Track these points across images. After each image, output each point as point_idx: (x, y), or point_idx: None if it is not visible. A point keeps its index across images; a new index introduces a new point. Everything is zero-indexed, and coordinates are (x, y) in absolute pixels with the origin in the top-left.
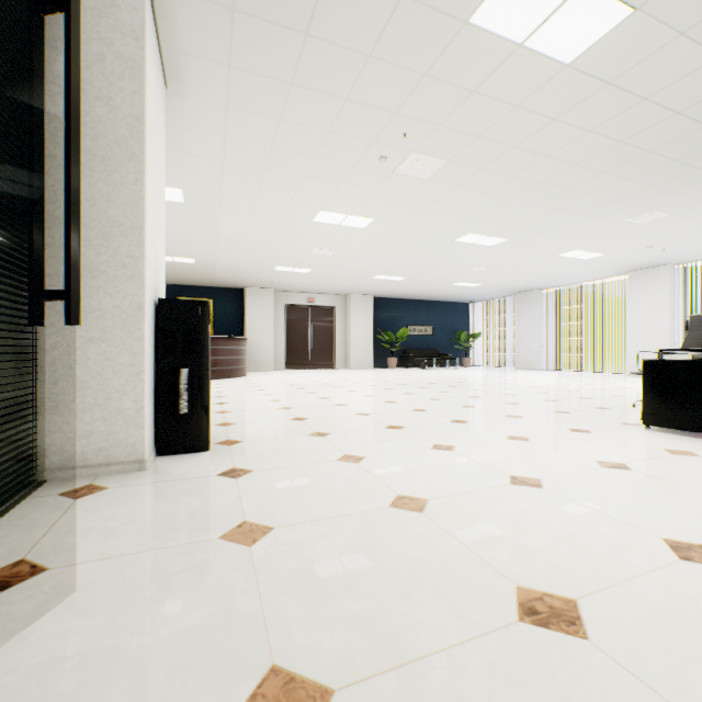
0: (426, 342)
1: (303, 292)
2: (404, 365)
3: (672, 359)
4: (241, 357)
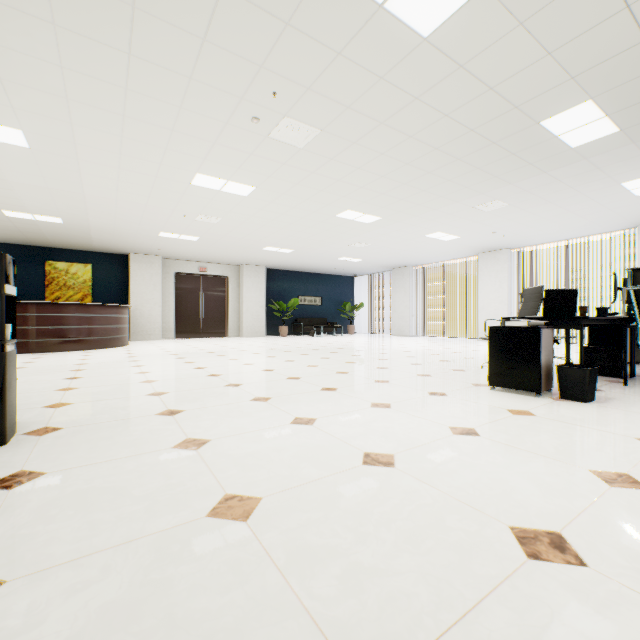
0: (315, 312)
1: (194, 261)
2: (295, 333)
3: (513, 325)
4: (121, 325)
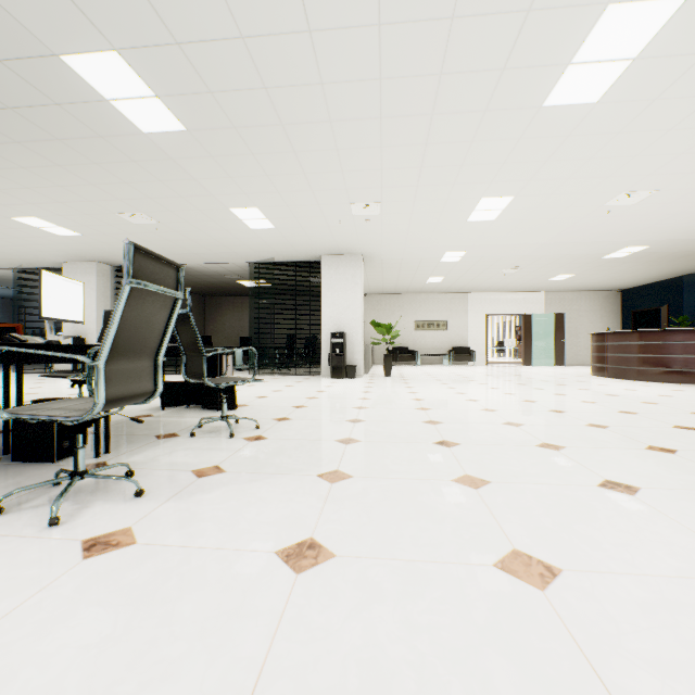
0: None
1: None
2: None
3: None
4: None
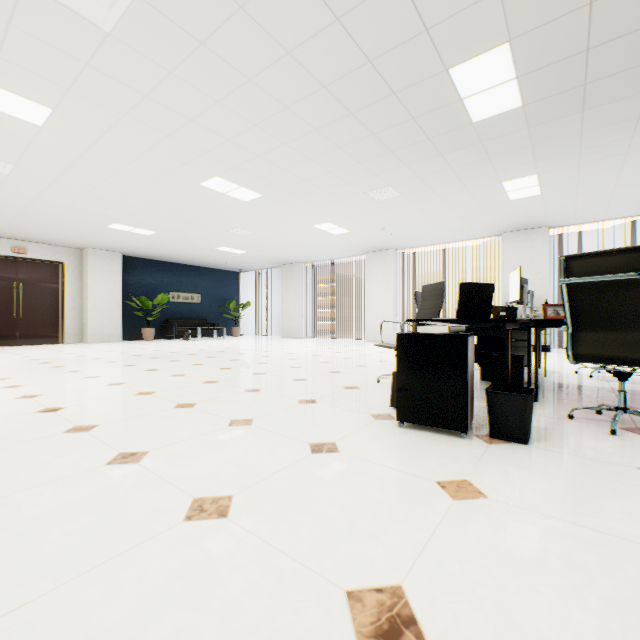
0: (193, 311)
1: (4, 237)
2: (166, 336)
3: (429, 332)
4: None
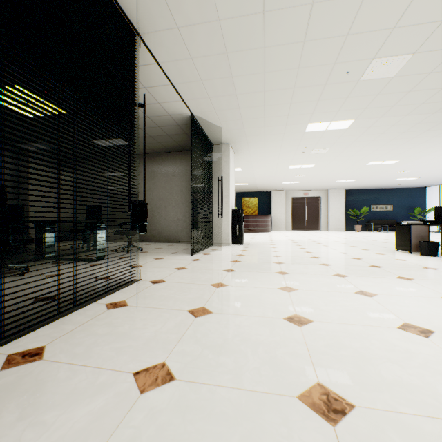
0: (386, 215)
1: (301, 190)
2: (368, 230)
3: (403, 224)
4: (267, 223)
